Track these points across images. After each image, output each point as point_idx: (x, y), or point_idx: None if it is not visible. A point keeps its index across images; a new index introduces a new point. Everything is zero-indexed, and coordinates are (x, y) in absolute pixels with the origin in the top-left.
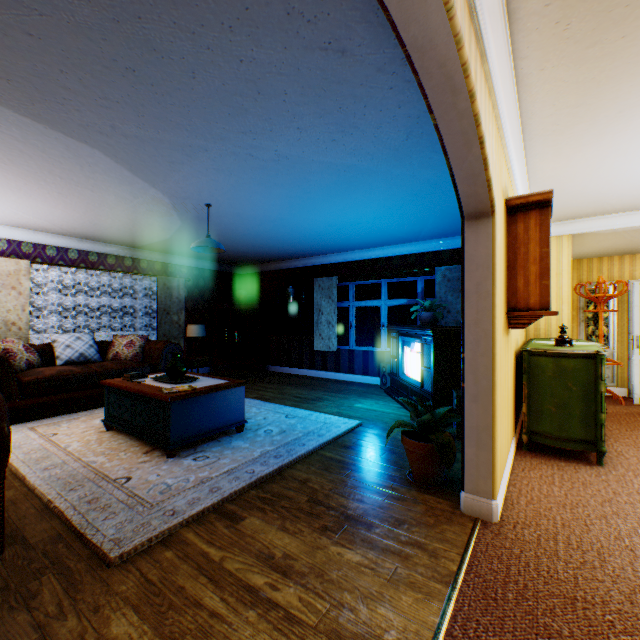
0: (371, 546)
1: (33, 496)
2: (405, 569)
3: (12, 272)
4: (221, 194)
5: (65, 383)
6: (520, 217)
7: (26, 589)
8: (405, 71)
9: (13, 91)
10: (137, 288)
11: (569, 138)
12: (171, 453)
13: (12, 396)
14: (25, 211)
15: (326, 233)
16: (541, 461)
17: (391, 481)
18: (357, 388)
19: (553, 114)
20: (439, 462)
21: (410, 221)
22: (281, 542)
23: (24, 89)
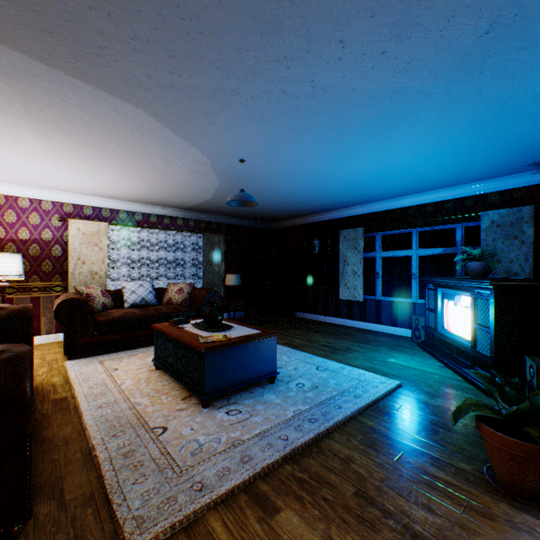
0: None
1: (83, 437)
2: None
3: (95, 232)
4: (253, 147)
5: (128, 323)
6: None
7: None
8: None
9: (58, 47)
10: (186, 243)
11: None
12: (205, 403)
13: (89, 333)
14: (100, 181)
15: (355, 183)
16: None
17: (463, 479)
18: (386, 339)
19: None
20: None
21: (455, 160)
22: None
23: (65, 42)
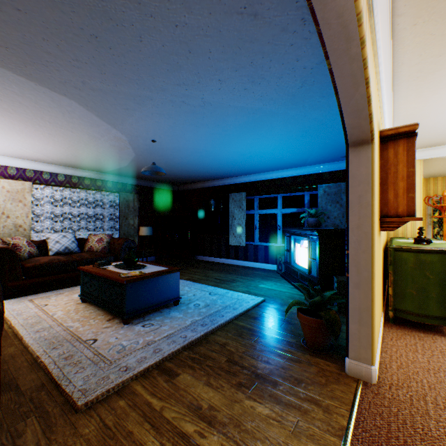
0: (277, 401)
1: (27, 352)
2: (305, 422)
3: (19, 190)
4: (163, 132)
5: (54, 268)
6: (390, 144)
7: (14, 429)
8: (303, 30)
9: (10, 56)
10: (105, 201)
11: (429, 83)
12: (126, 321)
13: (18, 277)
14: (27, 147)
15: (238, 161)
16: (405, 332)
17: (289, 346)
18: (260, 273)
19: (419, 63)
20: (327, 333)
21: (300, 151)
22: (207, 395)
23: (18, 54)
